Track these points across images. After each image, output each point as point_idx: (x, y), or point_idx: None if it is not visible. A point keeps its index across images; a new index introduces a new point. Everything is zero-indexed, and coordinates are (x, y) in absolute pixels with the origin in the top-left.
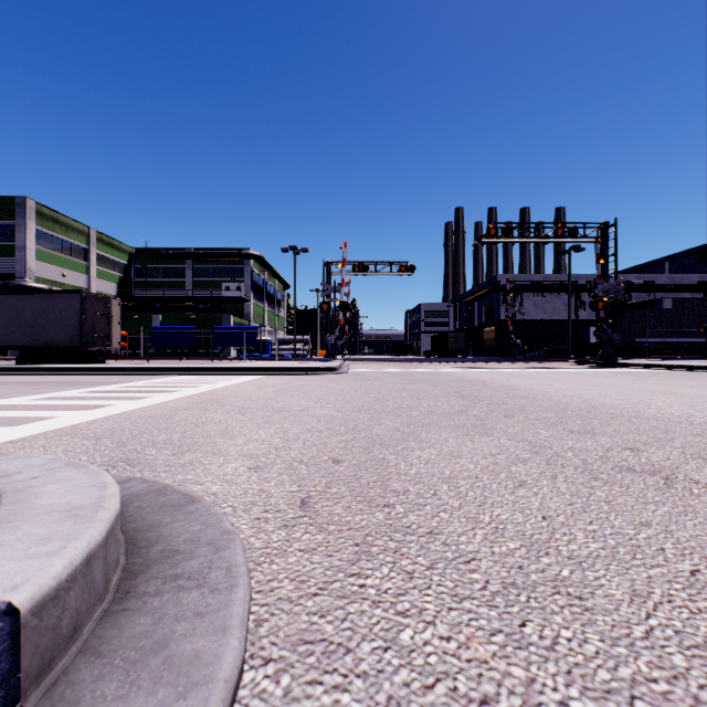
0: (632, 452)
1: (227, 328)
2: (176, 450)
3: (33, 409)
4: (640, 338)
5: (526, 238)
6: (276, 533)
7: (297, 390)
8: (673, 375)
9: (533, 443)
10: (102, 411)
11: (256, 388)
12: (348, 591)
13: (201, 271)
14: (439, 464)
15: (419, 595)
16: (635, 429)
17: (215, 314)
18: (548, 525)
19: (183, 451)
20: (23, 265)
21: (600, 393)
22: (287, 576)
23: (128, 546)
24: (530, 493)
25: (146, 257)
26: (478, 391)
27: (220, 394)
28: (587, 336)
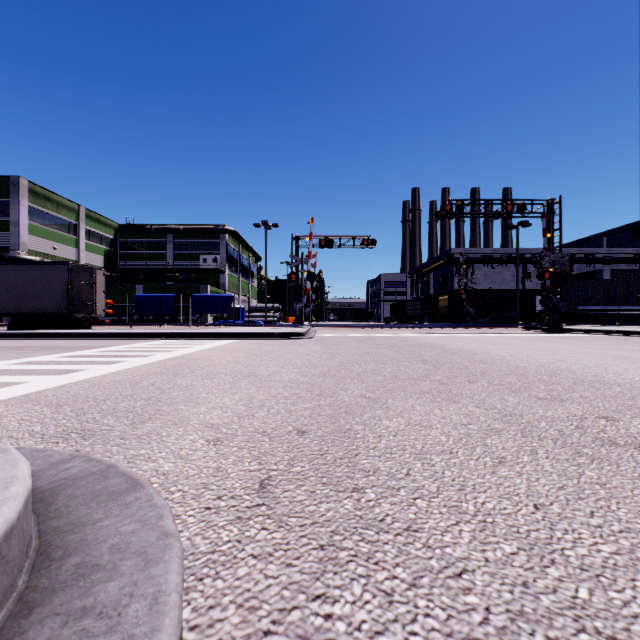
0: (607, 421)
1: (204, 297)
2: (135, 419)
3: (7, 374)
4: (582, 306)
5: (478, 213)
6: (227, 529)
7: (266, 354)
8: (617, 339)
9: (502, 411)
10: (73, 376)
11: (228, 352)
12: (310, 627)
13: (181, 244)
14: (409, 436)
15: (402, 635)
16: (601, 395)
17: (194, 284)
18: (543, 517)
19: (143, 420)
20: (17, 239)
21: (555, 358)
22: (234, 599)
23: (38, 557)
24: (513, 472)
25: (130, 232)
26: (438, 356)
27: (192, 359)
28: (532, 304)
